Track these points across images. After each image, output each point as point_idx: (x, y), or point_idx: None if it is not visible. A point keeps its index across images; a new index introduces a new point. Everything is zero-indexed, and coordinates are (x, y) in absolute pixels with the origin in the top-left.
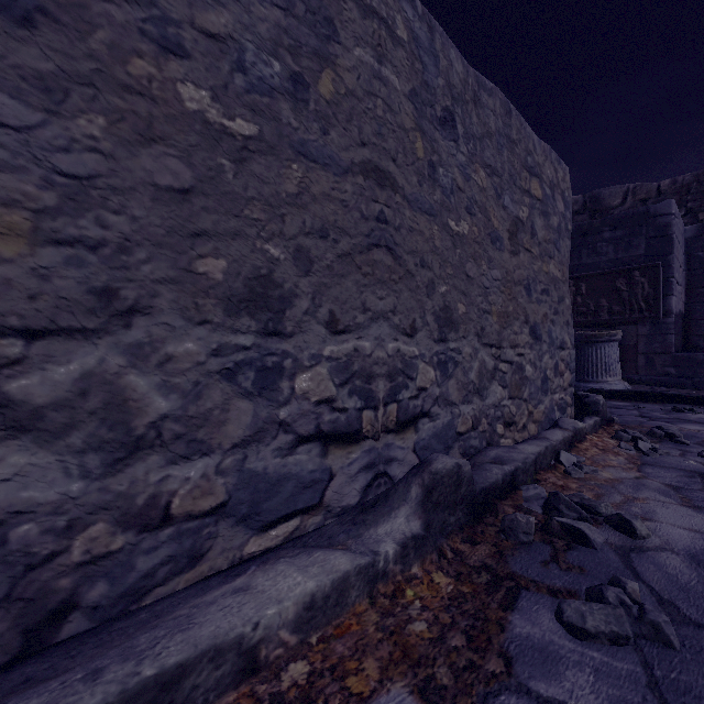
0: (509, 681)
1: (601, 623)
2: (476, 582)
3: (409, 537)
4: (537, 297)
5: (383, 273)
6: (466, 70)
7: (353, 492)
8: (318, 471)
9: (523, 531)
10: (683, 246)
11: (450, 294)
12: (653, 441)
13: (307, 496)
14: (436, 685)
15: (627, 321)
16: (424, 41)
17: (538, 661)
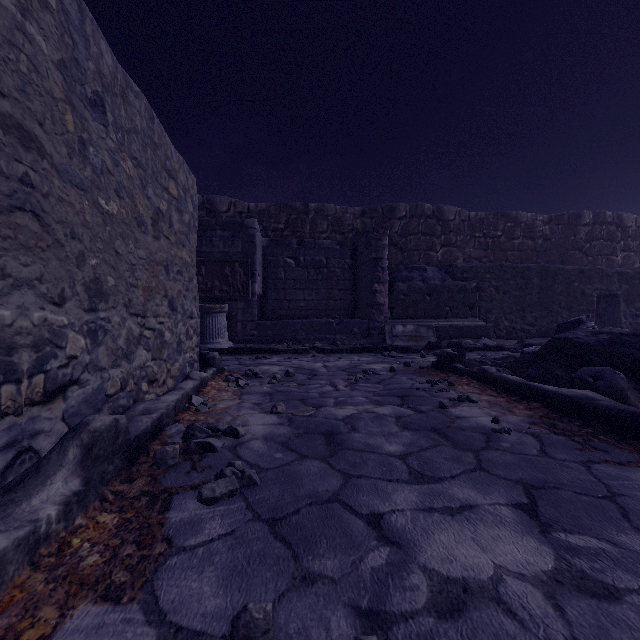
0: (172, 551)
1: (224, 489)
2: (138, 506)
3: (71, 495)
4: (174, 276)
5: (28, 238)
6: (116, 66)
7: None
8: None
9: (171, 458)
10: (261, 251)
11: (101, 267)
12: (247, 379)
13: None
14: (116, 587)
15: (232, 298)
16: (74, 18)
17: (189, 530)
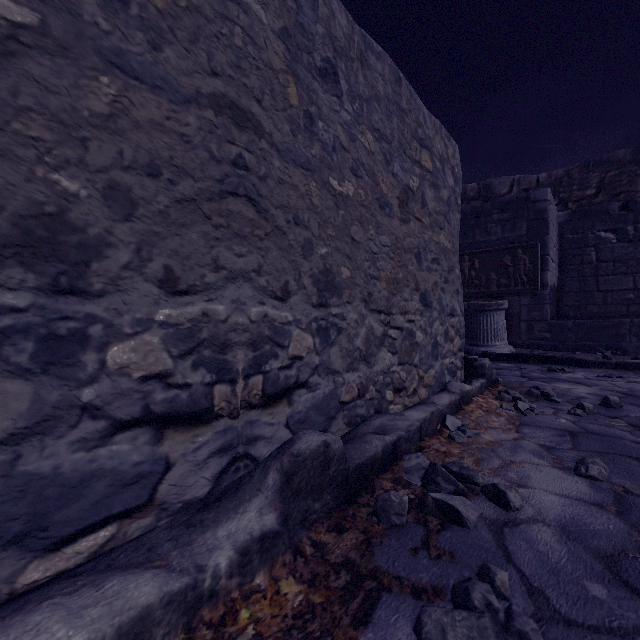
0: None
1: (463, 639)
2: (333, 586)
3: (256, 537)
4: (427, 265)
5: (242, 226)
6: (352, 27)
7: (201, 481)
8: (147, 462)
9: (395, 513)
10: (557, 229)
11: (332, 256)
12: (531, 400)
13: (129, 495)
14: None
15: (512, 293)
16: None
17: None
